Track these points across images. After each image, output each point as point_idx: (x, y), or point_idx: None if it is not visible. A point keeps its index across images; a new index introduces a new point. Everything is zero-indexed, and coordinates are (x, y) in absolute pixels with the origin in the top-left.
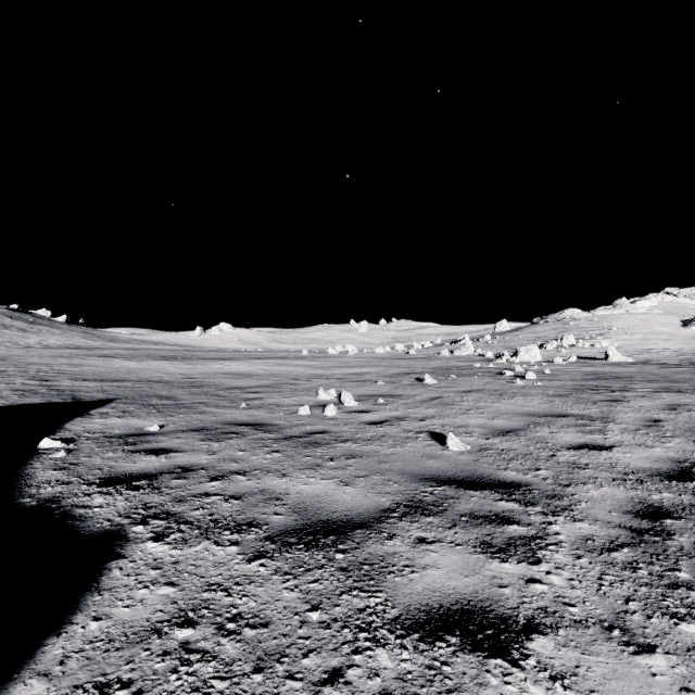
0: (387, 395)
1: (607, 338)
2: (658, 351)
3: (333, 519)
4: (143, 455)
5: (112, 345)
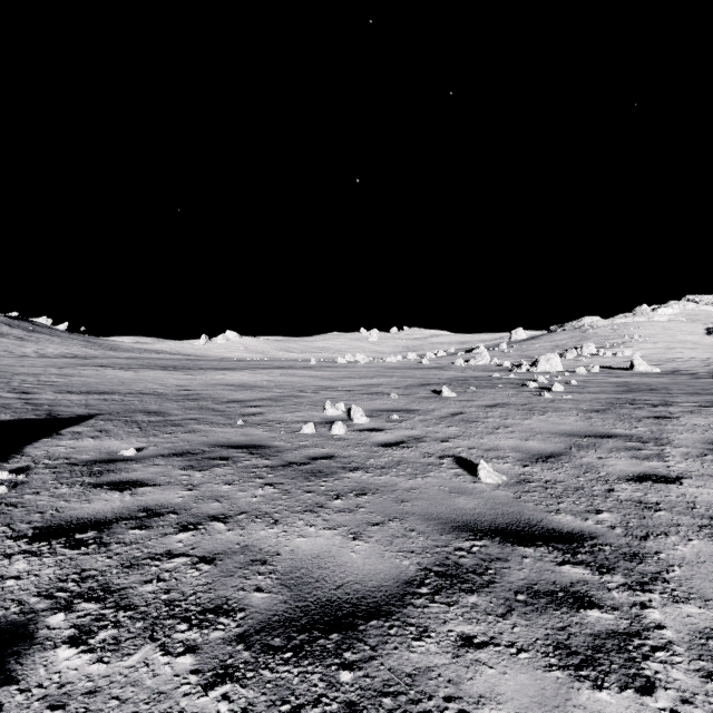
0: (401, 410)
1: (629, 346)
2: (685, 360)
3: (338, 599)
4: (105, 491)
5: (112, 354)
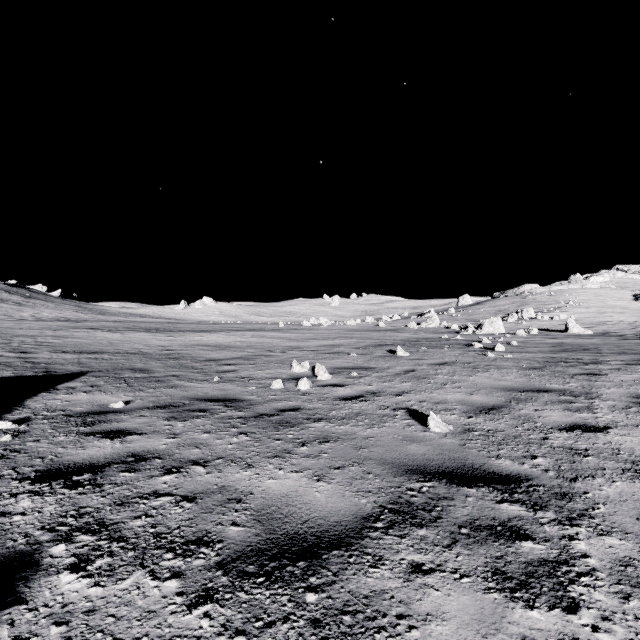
0: (360, 368)
1: (564, 311)
2: (614, 323)
3: (304, 532)
4: (97, 439)
5: (101, 318)
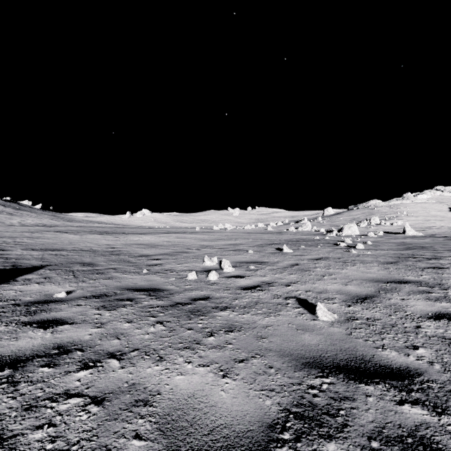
0: (256, 262)
1: (400, 219)
2: (437, 228)
3: (209, 448)
4: (32, 329)
5: (68, 224)
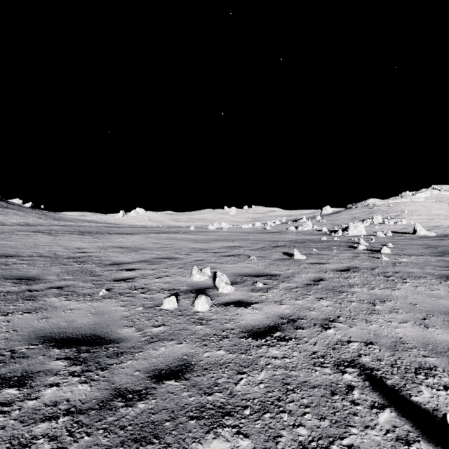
0: (263, 275)
1: (403, 218)
2: (445, 227)
3: None
4: None
5: (54, 223)
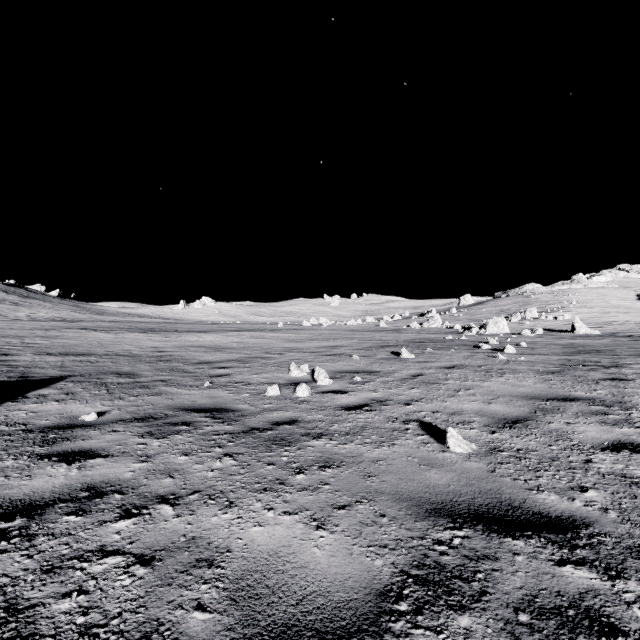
0: (363, 372)
1: (568, 311)
2: (620, 323)
3: (297, 623)
4: (51, 463)
5: (97, 318)
